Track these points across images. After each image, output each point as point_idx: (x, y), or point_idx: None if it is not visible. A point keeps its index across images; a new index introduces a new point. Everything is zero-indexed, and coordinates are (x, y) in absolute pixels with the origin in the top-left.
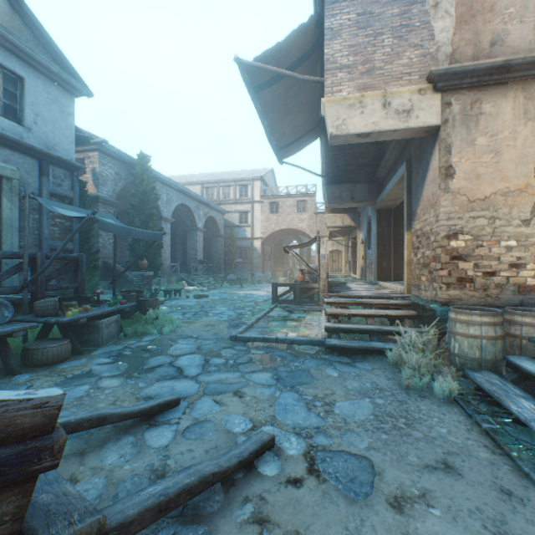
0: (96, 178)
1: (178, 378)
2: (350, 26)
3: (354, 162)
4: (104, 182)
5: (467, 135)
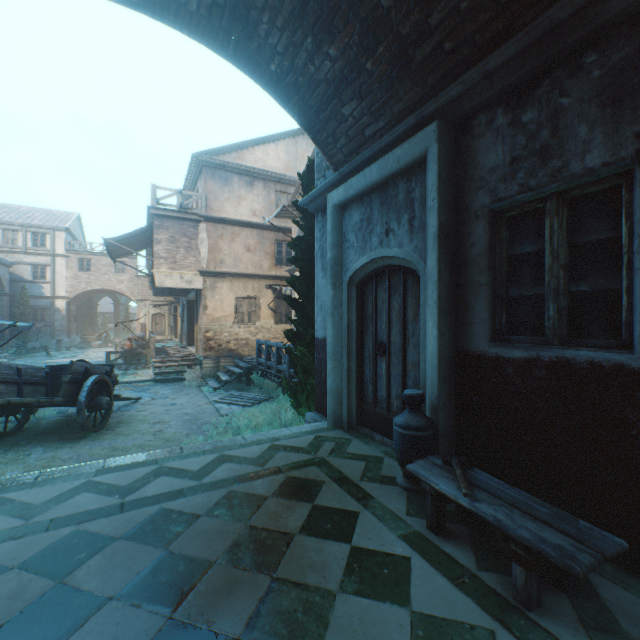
0: None
1: None
2: (167, 240)
3: None
4: None
5: (213, 294)
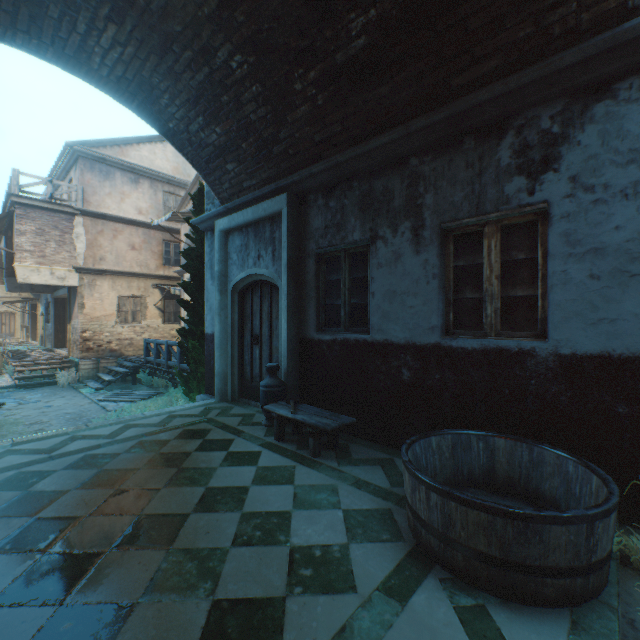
0: None
1: None
2: (33, 232)
3: None
4: None
5: (92, 292)
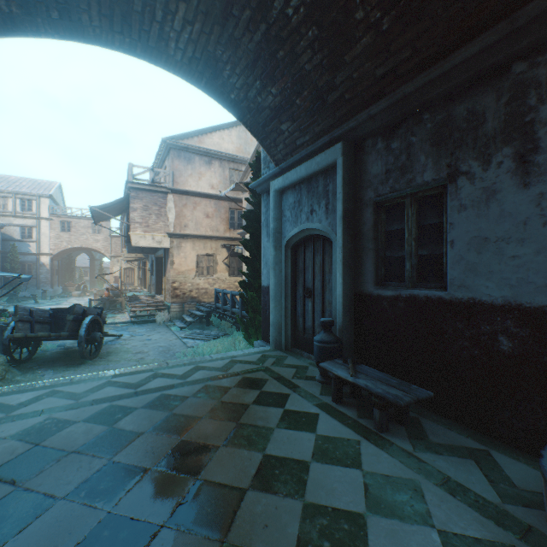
0: None
1: None
2: (141, 209)
3: None
4: None
5: (179, 252)
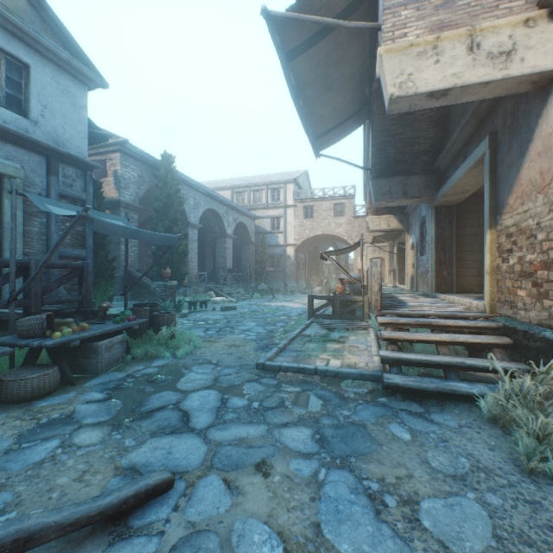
0: (118, 181)
1: (180, 432)
2: None
3: (407, 150)
4: (126, 185)
5: None
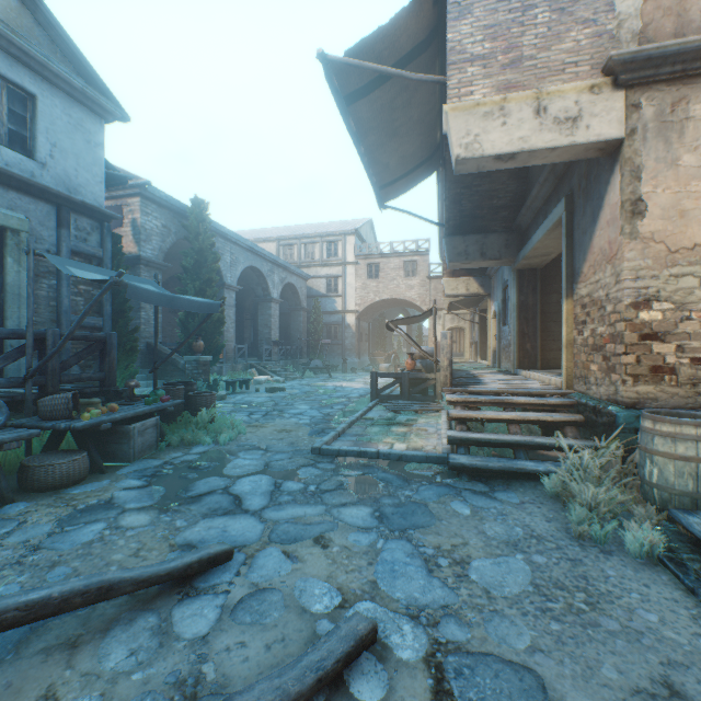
0: (137, 232)
1: (234, 513)
2: None
3: (485, 204)
4: (148, 238)
5: (666, 151)
